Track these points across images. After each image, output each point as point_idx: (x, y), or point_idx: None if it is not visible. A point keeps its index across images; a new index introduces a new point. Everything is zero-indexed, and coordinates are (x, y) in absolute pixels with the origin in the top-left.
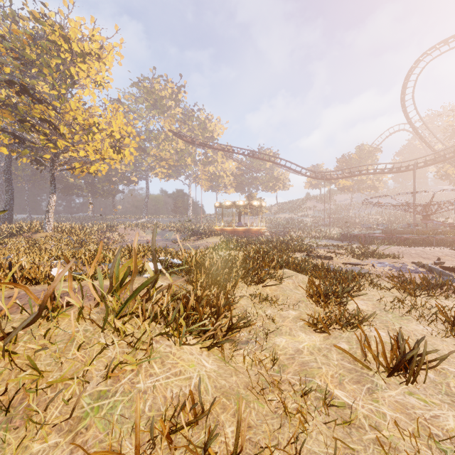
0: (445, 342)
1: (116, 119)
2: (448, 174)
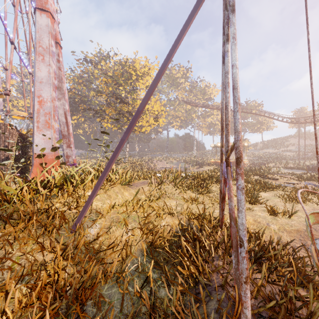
0: (283, 203)
1: (156, 104)
2: None
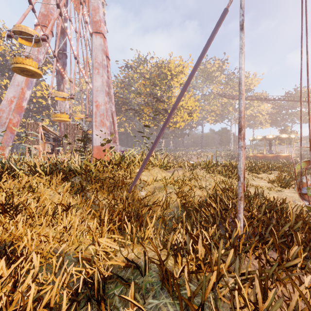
0: None
1: (190, 100)
2: None
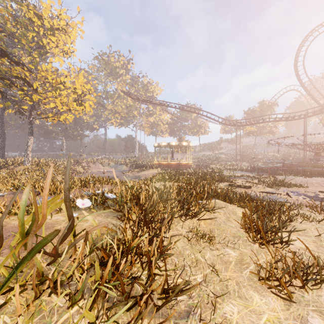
0: None
1: (78, 78)
2: None
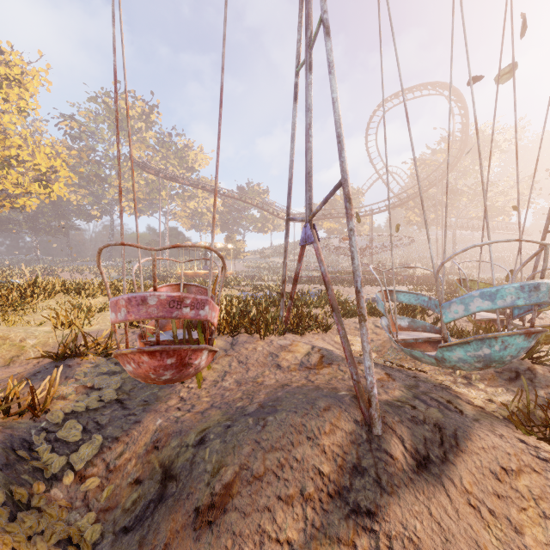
0: None
1: (40, 151)
2: (412, 220)
